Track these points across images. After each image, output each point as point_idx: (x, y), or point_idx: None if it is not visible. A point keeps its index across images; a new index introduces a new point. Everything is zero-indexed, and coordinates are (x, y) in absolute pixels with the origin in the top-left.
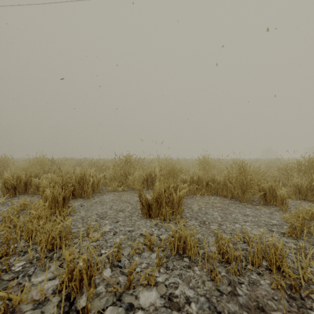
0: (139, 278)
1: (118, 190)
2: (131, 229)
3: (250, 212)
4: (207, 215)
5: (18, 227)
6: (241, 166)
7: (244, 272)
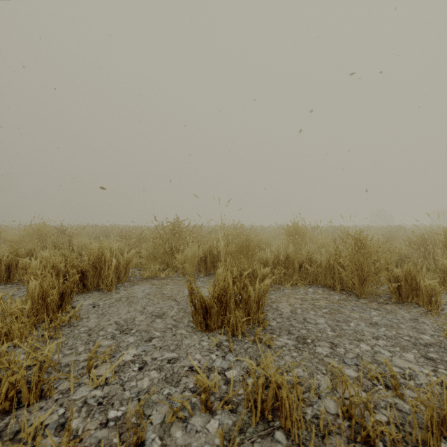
0: None
1: (159, 277)
2: (173, 357)
3: (379, 318)
4: (307, 323)
5: None
6: (359, 238)
7: None
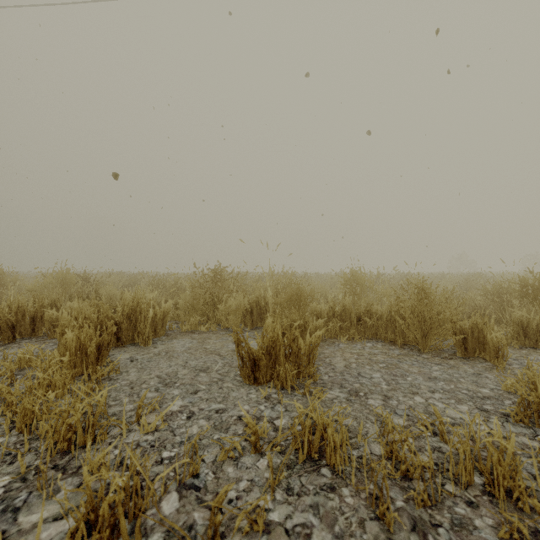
0: (234, 514)
1: (200, 330)
2: (220, 408)
3: (439, 373)
4: (362, 378)
5: (9, 405)
6: (421, 287)
7: (440, 500)
